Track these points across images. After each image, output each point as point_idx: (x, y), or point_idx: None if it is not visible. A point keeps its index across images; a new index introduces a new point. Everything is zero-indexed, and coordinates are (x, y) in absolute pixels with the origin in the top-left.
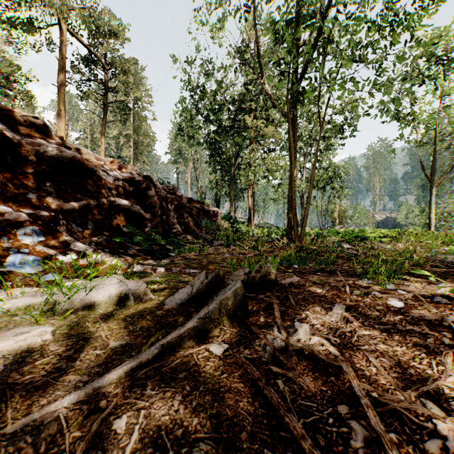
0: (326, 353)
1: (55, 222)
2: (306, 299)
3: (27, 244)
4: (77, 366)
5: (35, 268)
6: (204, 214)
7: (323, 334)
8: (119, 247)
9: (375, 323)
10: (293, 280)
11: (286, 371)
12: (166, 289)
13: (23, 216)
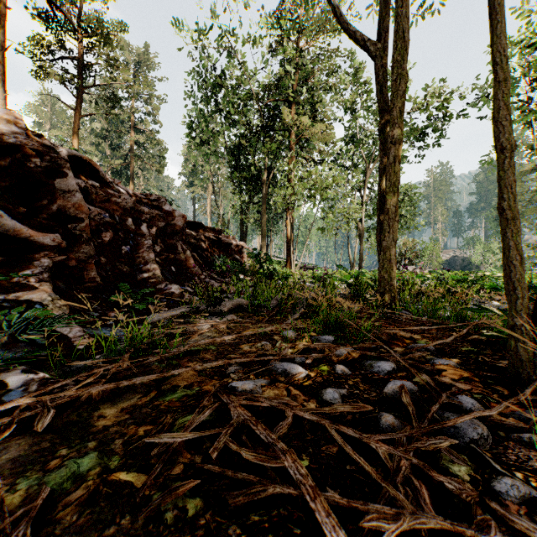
0: None
1: None
2: None
3: None
4: None
5: None
6: (221, 249)
7: None
8: None
9: None
10: None
11: None
12: None
13: None
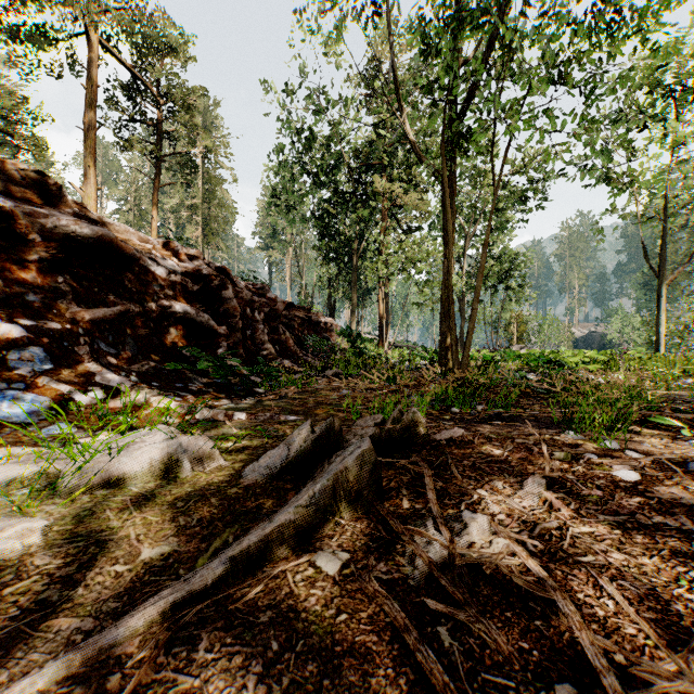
0: (522, 571)
1: (72, 339)
2: (477, 466)
3: (23, 375)
4: (78, 598)
5: (34, 414)
6: (311, 327)
7: (512, 533)
8: (175, 380)
9: (598, 511)
10: (453, 434)
11: (453, 609)
12: (246, 448)
13: (17, 329)
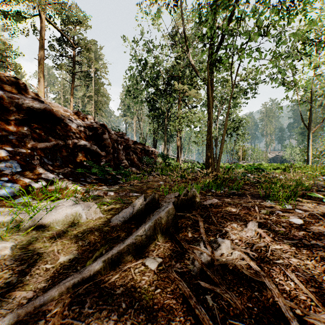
0: (247, 267)
1: (31, 157)
2: (224, 217)
3: (7, 174)
4: (26, 281)
5: (11, 192)
6: (145, 153)
7: (242, 248)
8: (80, 177)
9: (283, 238)
10: (212, 202)
11: (213, 286)
12: (113, 208)
13: (4, 152)
